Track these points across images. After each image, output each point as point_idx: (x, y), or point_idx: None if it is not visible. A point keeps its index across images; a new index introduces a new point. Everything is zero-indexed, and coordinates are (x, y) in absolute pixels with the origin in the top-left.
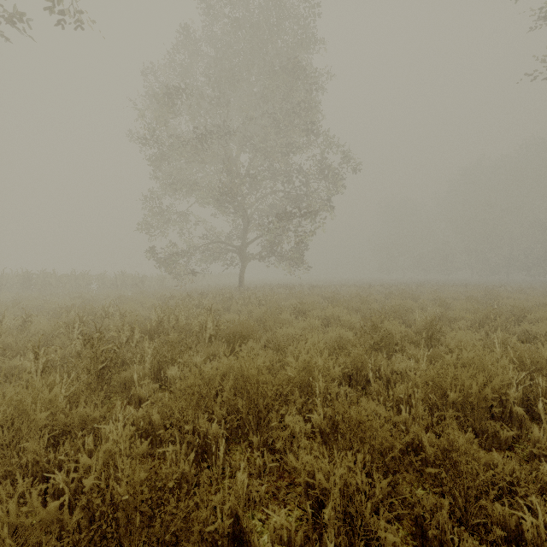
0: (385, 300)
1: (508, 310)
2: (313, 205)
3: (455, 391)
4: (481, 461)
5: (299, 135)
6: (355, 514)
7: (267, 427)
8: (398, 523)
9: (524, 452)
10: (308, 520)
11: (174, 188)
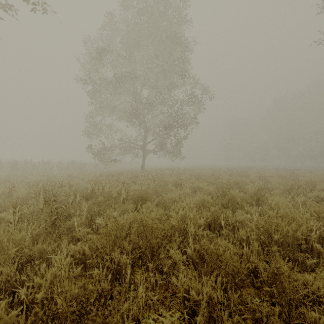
0: (229, 177)
1: (305, 183)
2: (186, 120)
3: (277, 234)
4: (299, 281)
5: (177, 78)
6: (216, 317)
7: (158, 257)
8: (244, 322)
9: (322, 273)
10: (184, 320)
11: (103, 110)
